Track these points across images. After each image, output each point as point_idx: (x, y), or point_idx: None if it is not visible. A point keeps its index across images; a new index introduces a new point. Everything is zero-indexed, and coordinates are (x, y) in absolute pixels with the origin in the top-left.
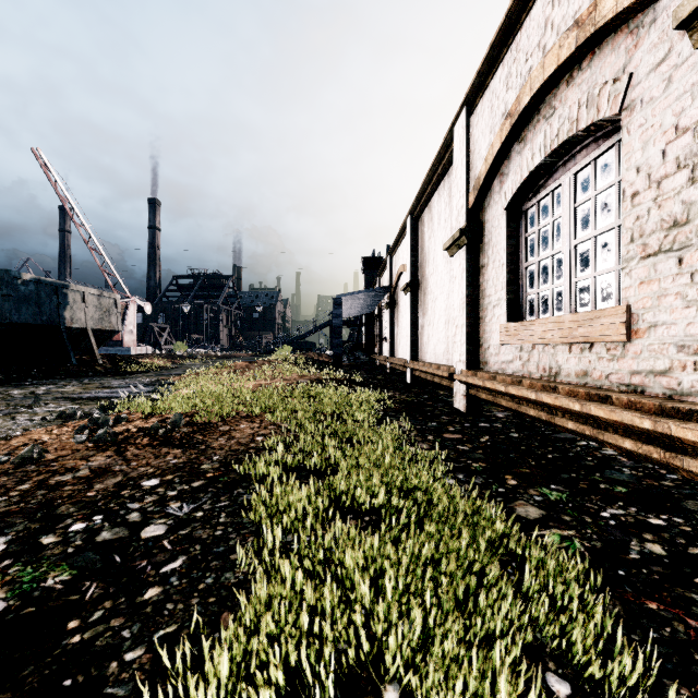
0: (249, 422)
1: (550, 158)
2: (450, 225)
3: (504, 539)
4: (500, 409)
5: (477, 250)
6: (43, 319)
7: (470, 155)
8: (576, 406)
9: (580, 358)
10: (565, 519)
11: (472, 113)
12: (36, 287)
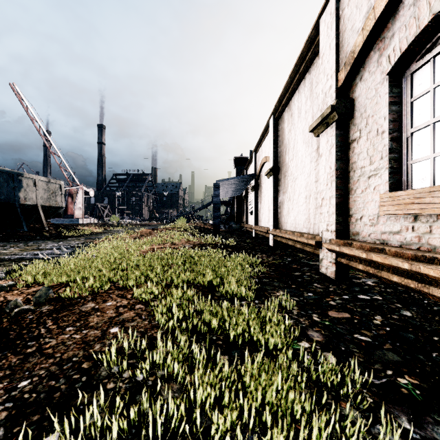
0: (119, 297)
1: None
2: (312, 113)
3: None
4: (363, 274)
5: (345, 126)
6: (1, 197)
7: (339, 36)
8: None
9: None
10: None
11: None
12: None
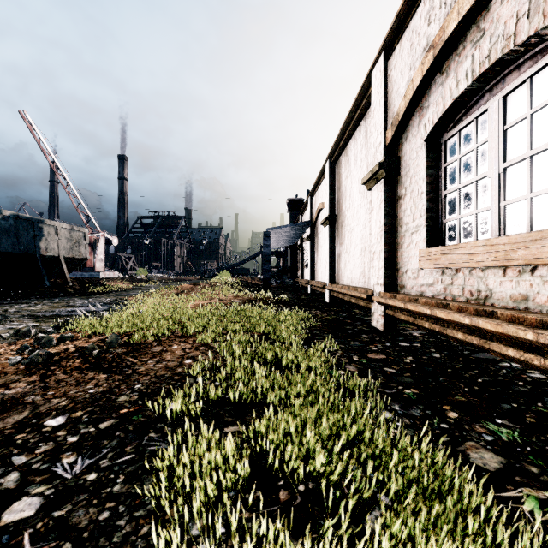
0: (182, 342)
1: (477, 83)
2: (367, 163)
3: (486, 524)
4: (413, 327)
5: (394, 182)
6: (20, 248)
7: (388, 95)
8: (528, 334)
9: (518, 281)
10: (532, 471)
11: (390, 57)
12: (15, 222)
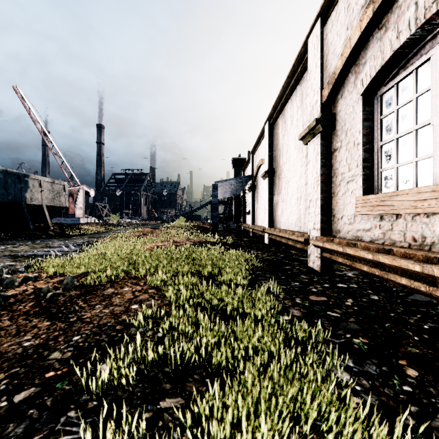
0: (133, 284)
1: (420, 31)
2: (302, 122)
3: None
4: (346, 268)
5: (329, 136)
6: (9, 198)
7: (324, 57)
8: None
9: None
10: None
11: (326, 23)
12: (4, 176)
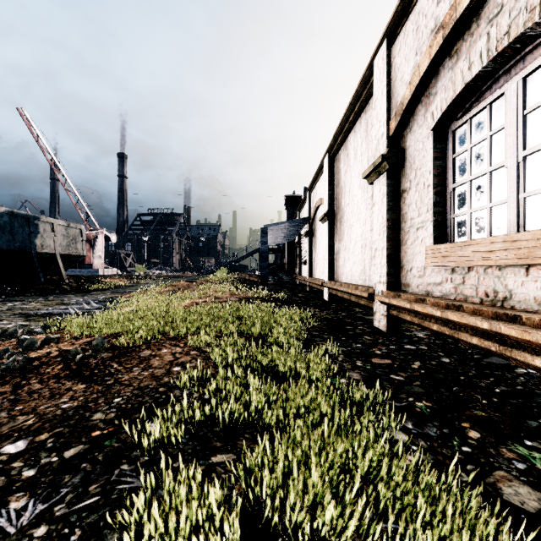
0: (172, 346)
1: (493, 64)
2: (367, 157)
3: None
4: (417, 328)
5: (397, 175)
6: (15, 245)
7: (391, 84)
8: None
9: None
10: None
11: (393, 44)
12: (10, 218)
